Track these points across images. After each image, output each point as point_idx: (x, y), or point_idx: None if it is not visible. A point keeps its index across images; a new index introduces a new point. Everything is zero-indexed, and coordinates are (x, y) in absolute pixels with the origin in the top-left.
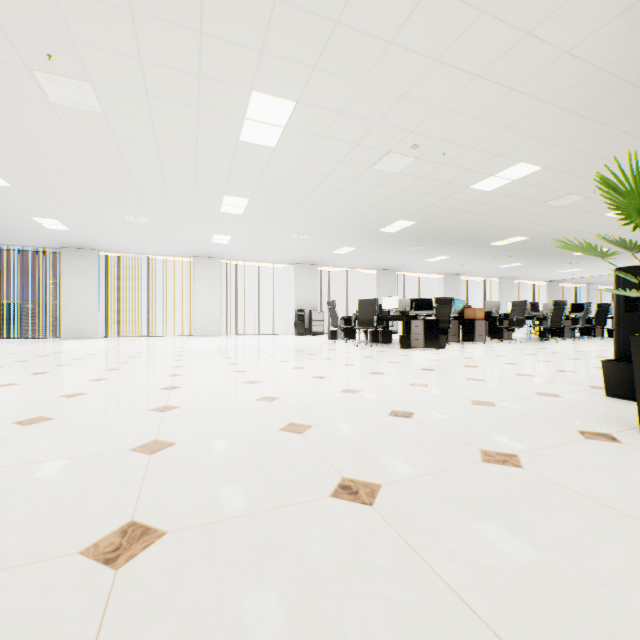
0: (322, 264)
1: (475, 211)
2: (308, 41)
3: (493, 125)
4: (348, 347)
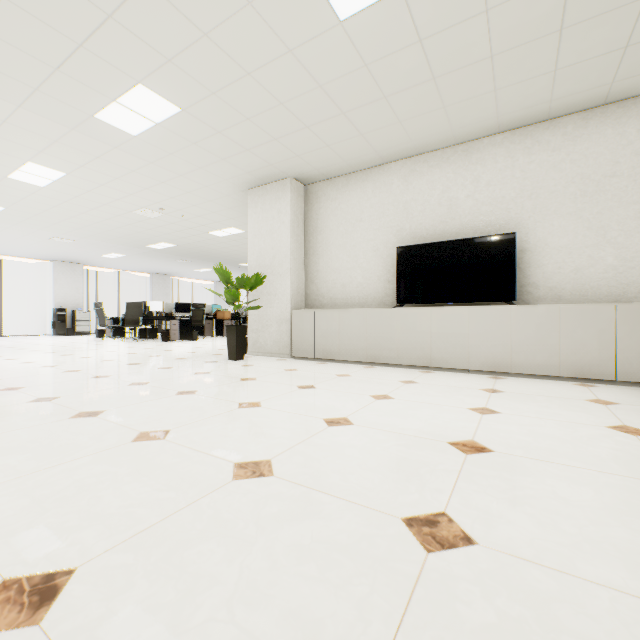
0: (89, 264)
1: (218, 245)
2: (78, 157)
3: (207, 210)
4: (116, 342)
